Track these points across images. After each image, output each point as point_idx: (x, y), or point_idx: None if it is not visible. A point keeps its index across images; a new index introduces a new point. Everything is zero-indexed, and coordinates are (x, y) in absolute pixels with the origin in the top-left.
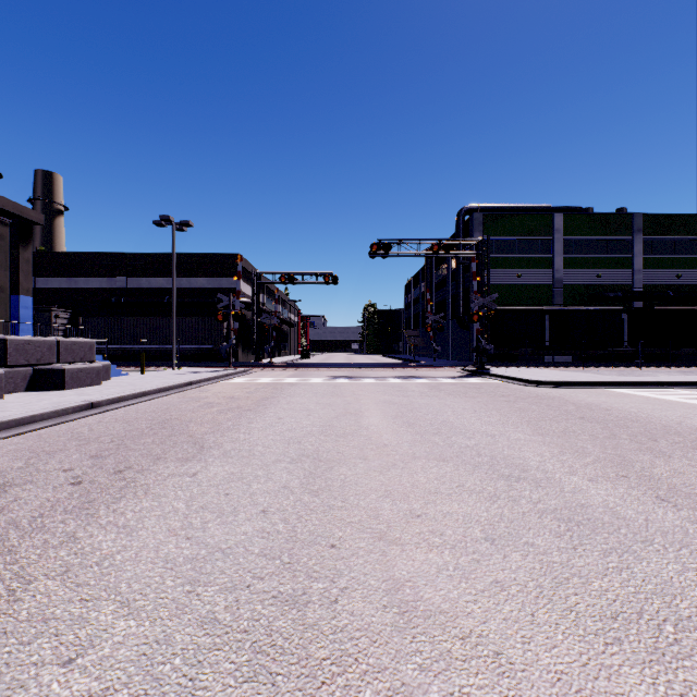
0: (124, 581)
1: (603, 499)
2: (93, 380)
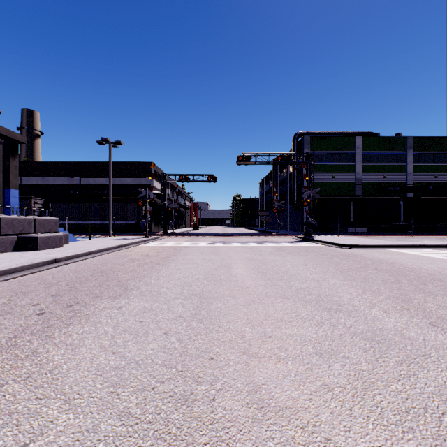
0: (68, 384)
1: (394, 325)
2: (57, 244)
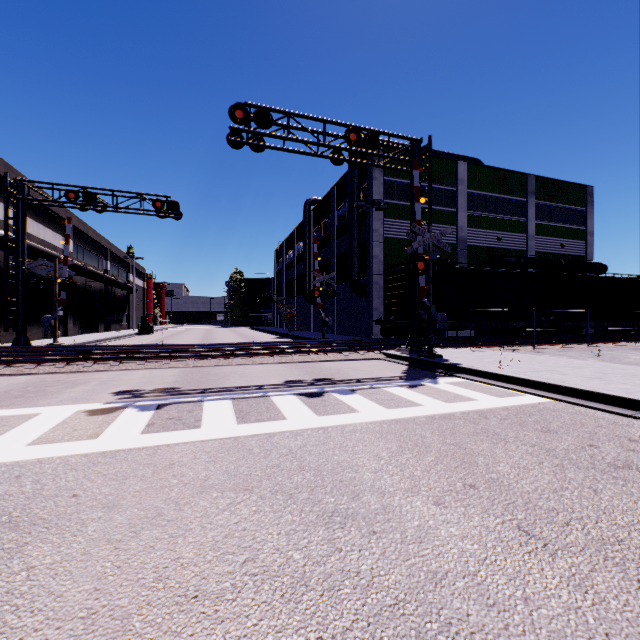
0: None
1: None
2: None
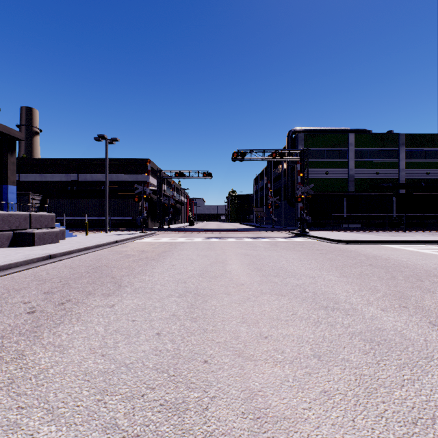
0: (52, 391)
1: (393, 324)
2: (53, 240)
